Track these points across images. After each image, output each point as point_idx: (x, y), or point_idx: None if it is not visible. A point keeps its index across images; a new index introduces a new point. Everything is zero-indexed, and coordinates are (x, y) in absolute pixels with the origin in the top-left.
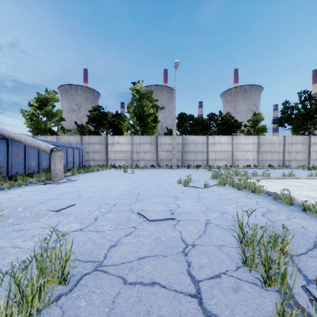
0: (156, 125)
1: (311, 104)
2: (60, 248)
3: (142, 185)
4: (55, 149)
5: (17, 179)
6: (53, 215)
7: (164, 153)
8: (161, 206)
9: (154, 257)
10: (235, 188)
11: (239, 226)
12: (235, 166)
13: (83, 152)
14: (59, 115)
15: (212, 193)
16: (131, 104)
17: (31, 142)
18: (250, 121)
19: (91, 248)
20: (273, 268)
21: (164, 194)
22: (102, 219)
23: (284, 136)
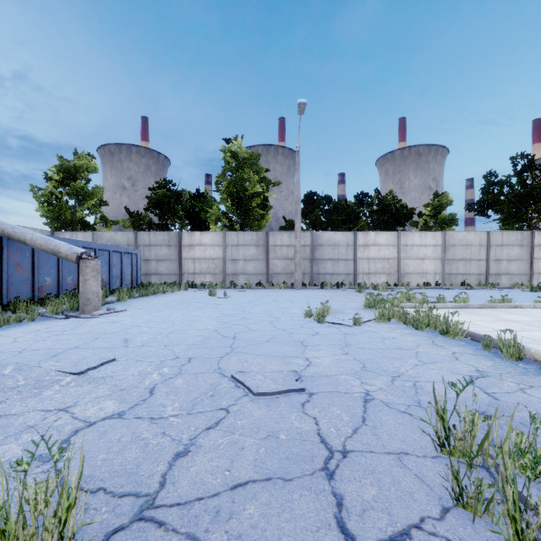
0: (266, 212)
1: (534, 178)
2: (55, 479)
3: (242, 321)
4: (85, 255)
5: (17, 308)
6: (71, 382)
7: (279, 261)
8: (277, 362)
9: (266, 483)
10: (409, 327)
11: (439, 413)
12: (402, 285)
13: (139, 261)
14: (97, 196)
15: (368, 336)
16: (222, 176)
17: (42, 242)
18: (428, 207)
19: (135, 460)
20: (533, 524)
21: (281, 339)
22: (164, 390)
23: (487, 233)
